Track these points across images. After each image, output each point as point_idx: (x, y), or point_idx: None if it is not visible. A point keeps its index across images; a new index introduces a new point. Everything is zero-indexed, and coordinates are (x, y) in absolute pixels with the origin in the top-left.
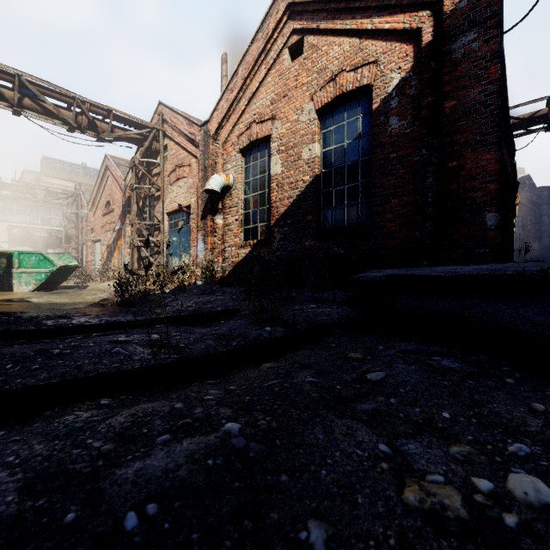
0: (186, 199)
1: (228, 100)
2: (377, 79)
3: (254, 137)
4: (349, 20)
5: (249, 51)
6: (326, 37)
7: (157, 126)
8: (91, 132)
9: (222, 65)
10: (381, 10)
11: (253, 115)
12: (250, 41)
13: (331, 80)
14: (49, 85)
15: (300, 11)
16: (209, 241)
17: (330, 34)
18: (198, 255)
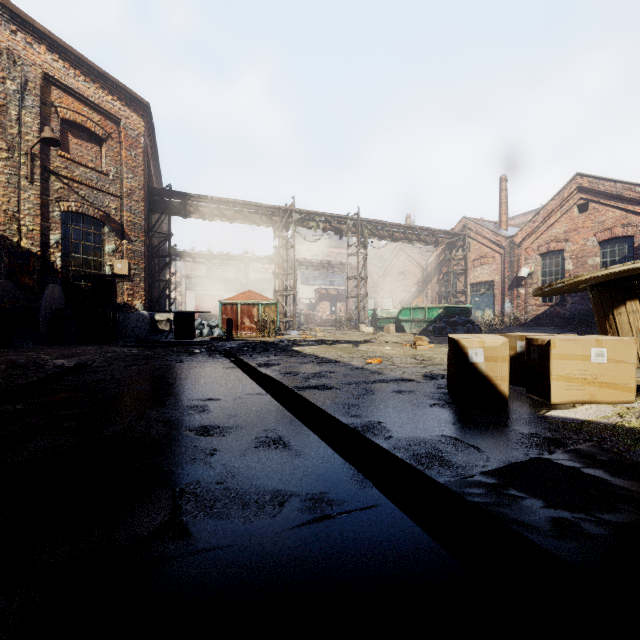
0: (489, 277)
1: (530, 227)
2: (636, 233)
3: (552, 249)
4: (619, 203)
5: (548, 204)
6: (604, 206)
7: (465, 233)
8: (434, 244)
9: (501, 182)
10: (639, 204)
11: (550, 236)
12: (549, 200)
13: (608, 229)
14: (425, 228)
15: (586, 190)
16: (515, 303)
17: (606, 206)
18: (506, 310)
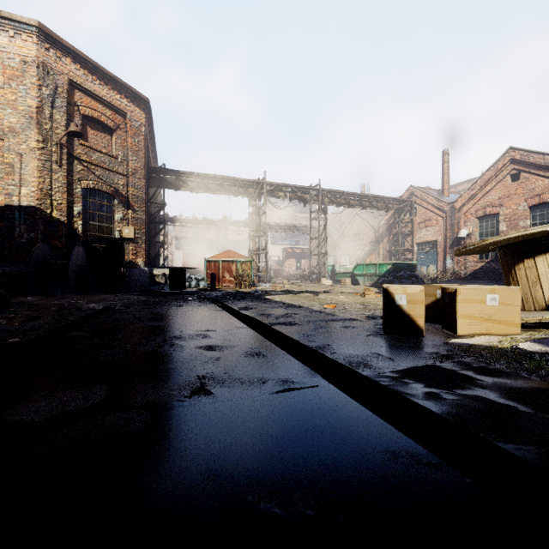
0: (433, 237)
1: (469, 194)
2: None
3: (488, 213)
4: (547, 173)
5: (484, 174)
6: (534, 176)
7: (412, 200)
8: (385, 210)
9: (444, 155)
10: None
11: (486, 202)
12: (486, 170)
13: (537, 196)
14: (377, 196)
15: (518, 162)
16: (455, 259)
17: (536, 175)
18: (447, 266)
